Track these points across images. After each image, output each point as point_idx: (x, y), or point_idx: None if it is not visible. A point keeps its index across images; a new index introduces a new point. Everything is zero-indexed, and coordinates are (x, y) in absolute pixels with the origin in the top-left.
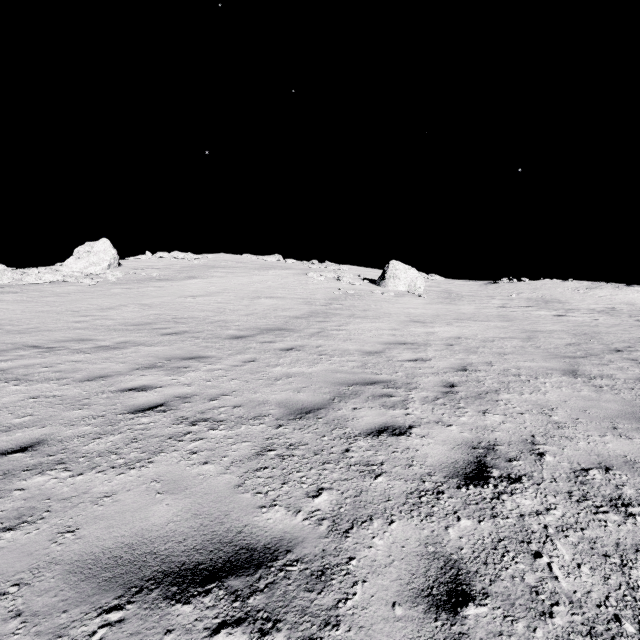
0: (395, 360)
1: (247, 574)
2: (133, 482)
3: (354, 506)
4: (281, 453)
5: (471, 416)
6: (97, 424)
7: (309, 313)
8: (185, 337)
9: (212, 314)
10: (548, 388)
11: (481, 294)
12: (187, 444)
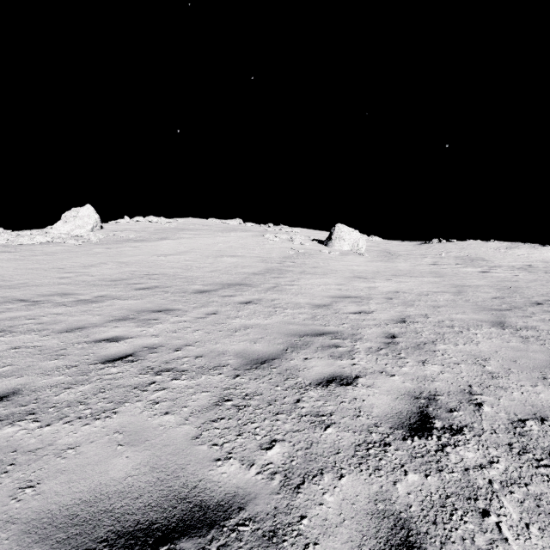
0: (341, 312)
1: (199, 535)
2: (97, 433)
3: (305, 459)
4: (237, 403)
5: (412, 366)
6: (70, 374)
7: (265, 270)
8: (156, 291)
9: (180, 271)
10: (480, 339)
11: (415, 253)
12: (150, 394)
